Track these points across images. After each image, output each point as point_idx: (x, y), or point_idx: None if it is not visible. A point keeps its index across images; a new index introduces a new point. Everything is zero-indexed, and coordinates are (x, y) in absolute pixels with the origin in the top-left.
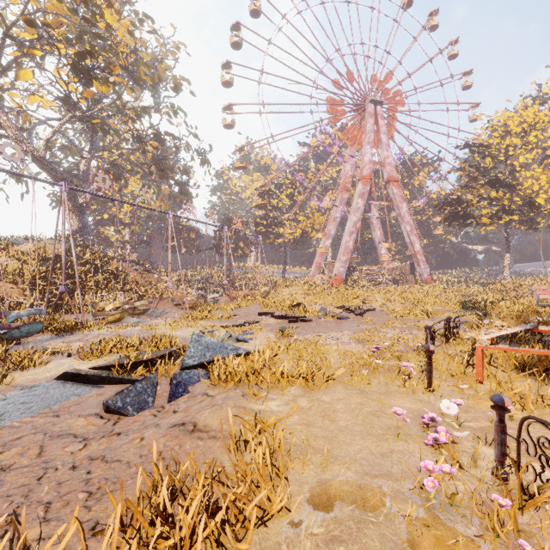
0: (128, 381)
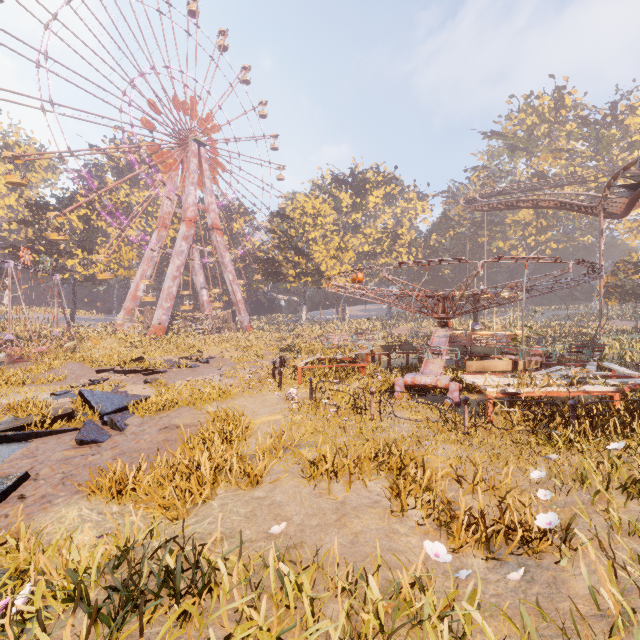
0: (58, 432)
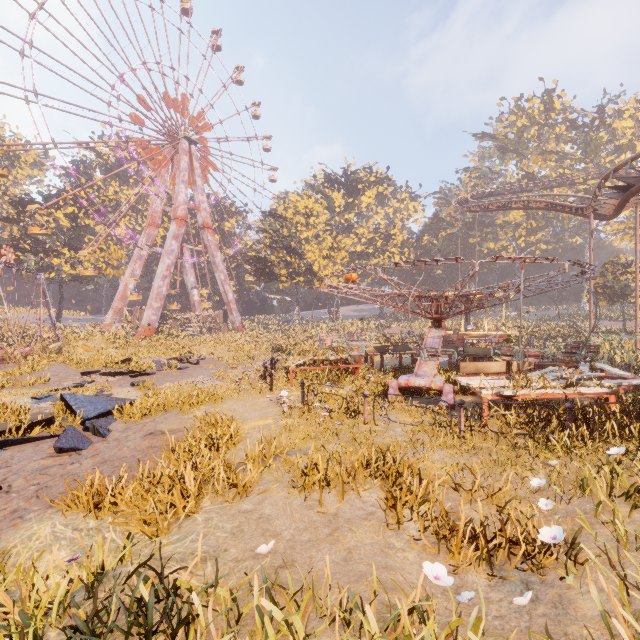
0: (36, 439)
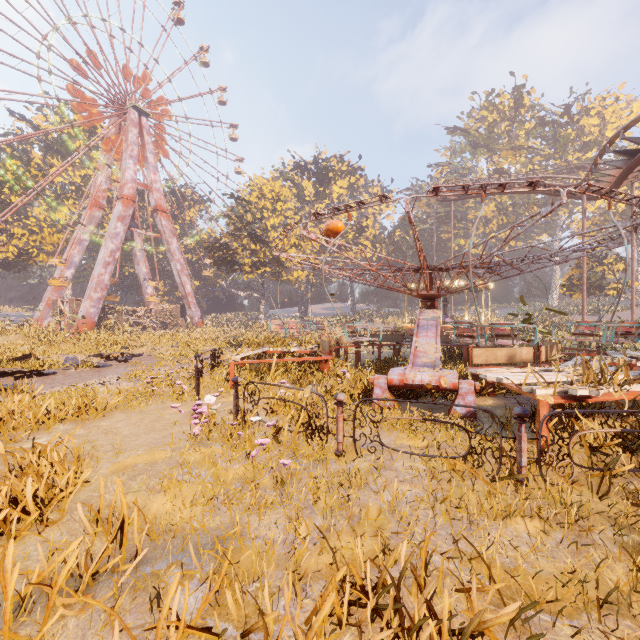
0: None
